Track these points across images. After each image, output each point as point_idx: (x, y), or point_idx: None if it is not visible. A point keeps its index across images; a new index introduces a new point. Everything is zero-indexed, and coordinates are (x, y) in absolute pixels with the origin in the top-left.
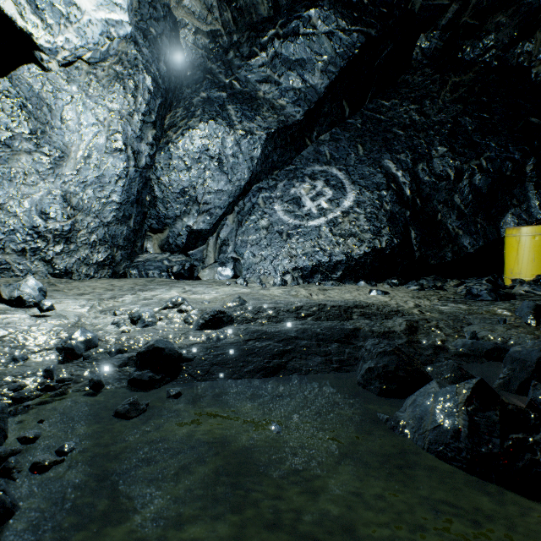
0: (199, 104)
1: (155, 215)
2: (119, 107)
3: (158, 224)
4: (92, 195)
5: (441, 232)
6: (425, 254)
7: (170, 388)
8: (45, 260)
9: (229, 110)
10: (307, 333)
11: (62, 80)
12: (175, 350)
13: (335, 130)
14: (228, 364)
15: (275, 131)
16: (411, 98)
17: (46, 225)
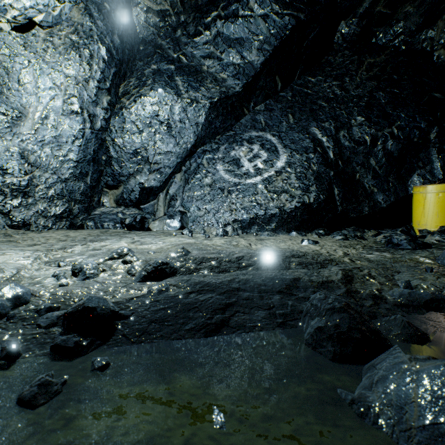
0: (150, 75)
1: (111, 173)
2: (75, 74)
3: (113, 181)
4: (50, 153)
5: (359, 189)
6: (346, 208)
7: (96, 358)
8: (2, 213)
9: (177, 81)
10: (249, 284)
11: (19, 45)
12: (108, 308)
13: (269, 102)
14: (168, 321)
15: (217, 100)
16: (333, 75)
17: (3, 180)
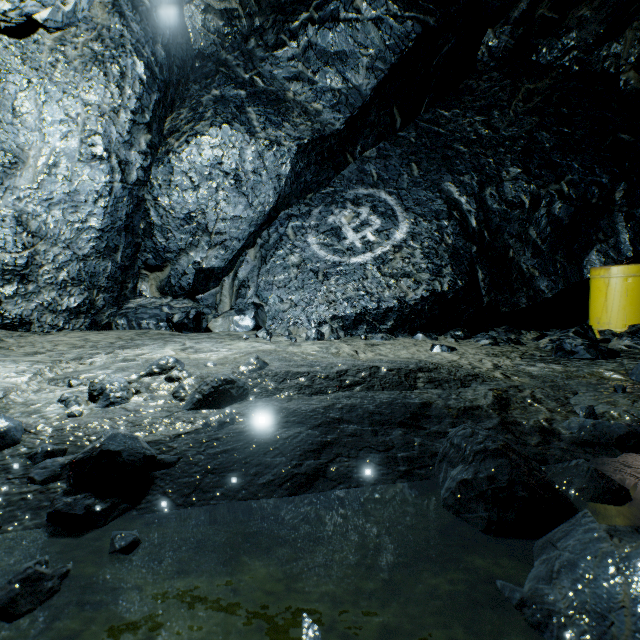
0: (210, 103)
1: (152, 248)
2: (99, 100)
3: (156, 259)
4: (61, 218)
5: (514, 272)
6: (495, 300)
7: (117, 533)
8: None
9: (249, 113)
10: (356, 412)
11: (13, 57)
12: (140, 453)
13: (383, 145)
14: (233, 471)
15: (308, 142)
16: (476, 108)
17: None
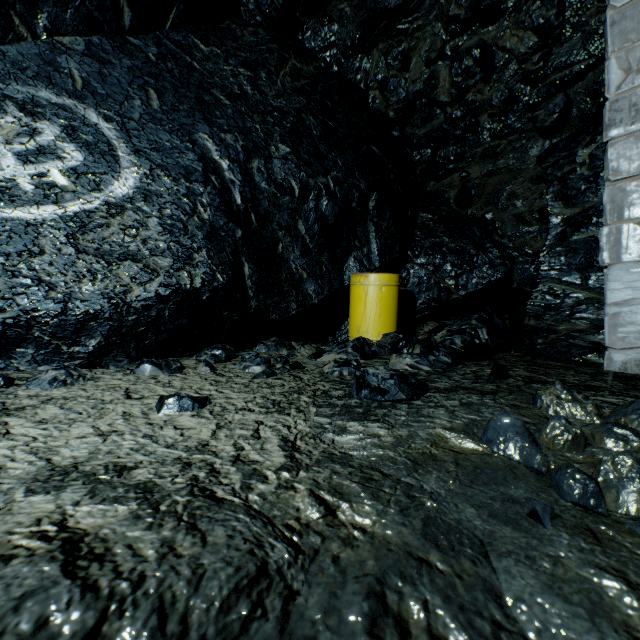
0: None
1: None
2: None
3: None
4: None
5: (284, 271)
6: (265, 304)
7: None
8: None
9: None
10: None
11: None
12: None
13: (99, 41)
14: None
15: None
16: (241, 57)
17: None
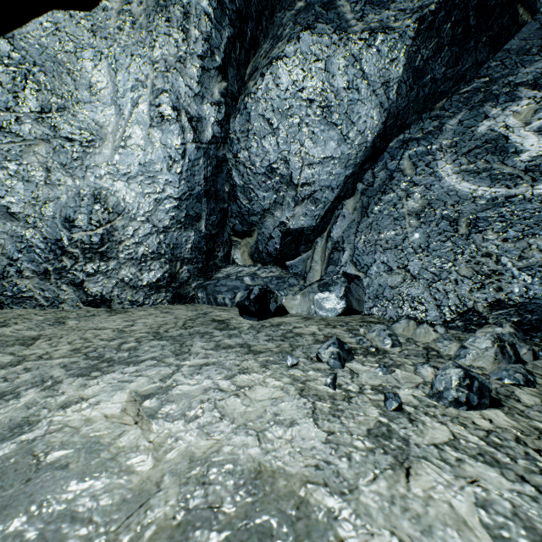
0: (290, 18)
1: (237, 212)
2: (165, 54)
3: (242, 224)
4: (139, 191)
5: None
6: None
7: None
8: (75, 284)
9: (340, 7)
10: None
11: (85, 32)
12: None
13: None
14: None
15: (437, 7)
16: None
17: (70, 236)
